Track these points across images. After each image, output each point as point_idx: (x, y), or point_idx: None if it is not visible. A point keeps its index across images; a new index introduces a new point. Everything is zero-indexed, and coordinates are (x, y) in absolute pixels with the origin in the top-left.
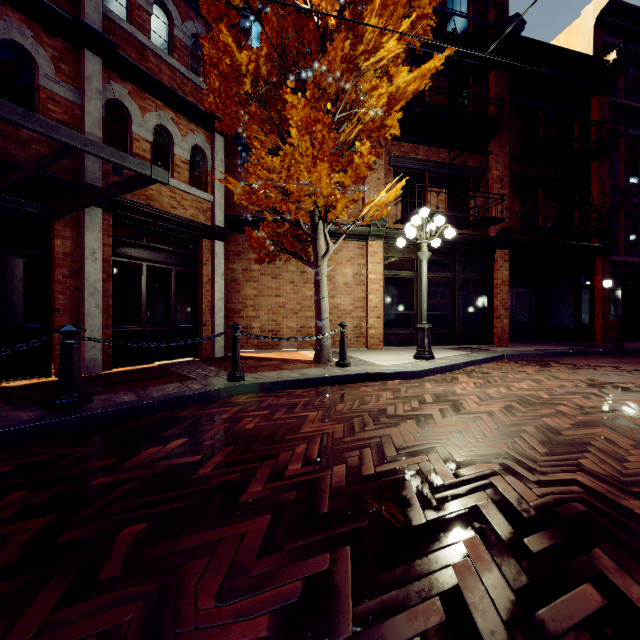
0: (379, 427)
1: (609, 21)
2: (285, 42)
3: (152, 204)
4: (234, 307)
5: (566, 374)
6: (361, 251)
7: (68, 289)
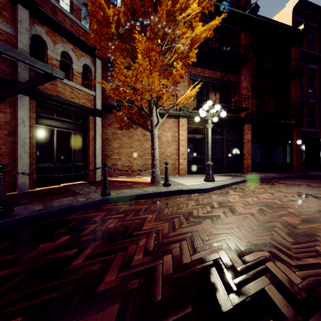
0: (190, 225)
1: (299, 10)
2: (134, 6)
3: (60, 95)
4: (107, 153)
5: (285, 189)
6: (175, 124)
7: (8, 142)
